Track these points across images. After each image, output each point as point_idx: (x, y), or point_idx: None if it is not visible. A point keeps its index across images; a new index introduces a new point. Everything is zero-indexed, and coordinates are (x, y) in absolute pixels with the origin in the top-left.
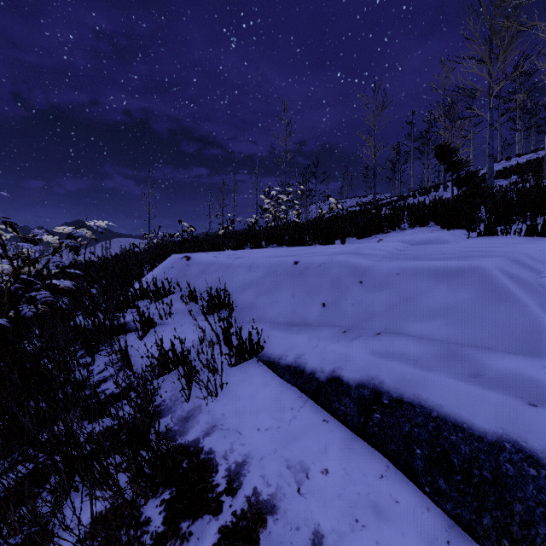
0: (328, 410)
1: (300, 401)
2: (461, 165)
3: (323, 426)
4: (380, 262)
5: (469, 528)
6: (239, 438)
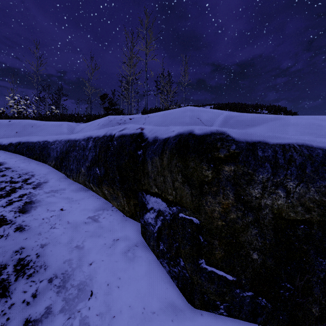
0: (7, 151)
1: None
2: (112, 104)
3: (4, 153)
4: (41, 122)
5: (30, 157)
6: None
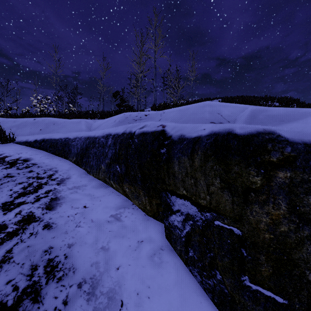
0: (33, 147)
1: (25, 147)
2: (123, 101)
3: (30, 149)
4: (62, 119)
5: (53, 153)
6: (2, 151)
